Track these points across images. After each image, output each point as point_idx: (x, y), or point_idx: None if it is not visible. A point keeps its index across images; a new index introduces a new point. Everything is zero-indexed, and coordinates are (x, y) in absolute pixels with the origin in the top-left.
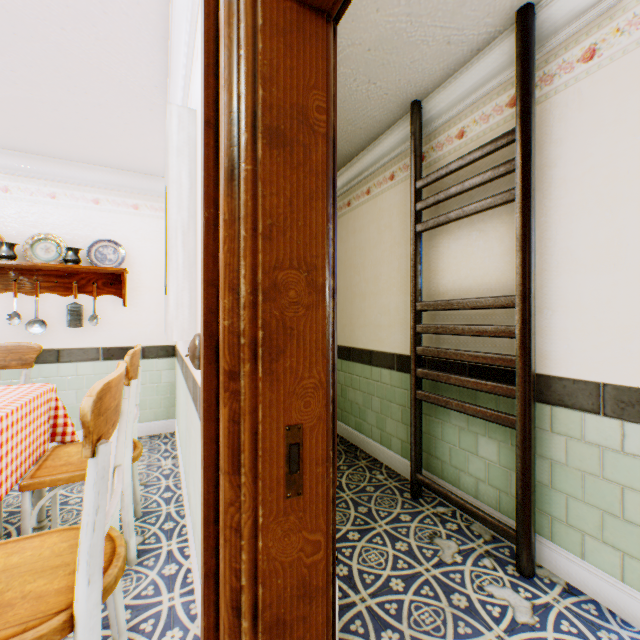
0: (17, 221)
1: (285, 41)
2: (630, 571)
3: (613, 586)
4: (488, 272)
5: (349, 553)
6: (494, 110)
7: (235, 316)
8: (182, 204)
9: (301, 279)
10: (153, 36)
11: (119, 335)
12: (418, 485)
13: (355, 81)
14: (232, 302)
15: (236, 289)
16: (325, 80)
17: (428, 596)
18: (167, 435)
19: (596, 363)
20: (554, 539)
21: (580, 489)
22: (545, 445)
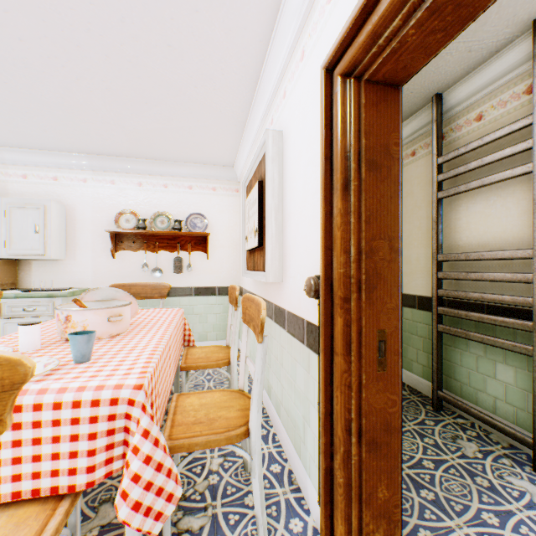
0: (146, 204)
1: (376, 109)
2: None
3: None
4: (505, 229)
5: None
6: (511, 97)
7: (347, 267)
8: (274, 193)
9: (385, 245)
10: (248, 82)
11: (204, 279)
12: (439, 400)
13: None
14: (345, 259)
15: (348, 252)
16: (398, 126)
17: (454, 475)
18: None
19: None
20: None
21: None
22: None
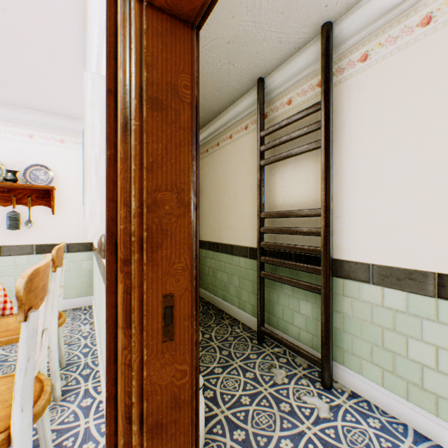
0: None
1: (162, 41)
2: (386, 380)
3: (377, 390)
4: (306, 193)
5: (215, 382)
6: (309, 88)
7: (128, 222)
8: (95, 142)
9: (173, 198)
10: (74, 20)
11: (49, 235)
12: (262, 334)
13: (220, 62)
14: (126, 213)
15: (128, 204)
16: (190, 67)
17: (265, 406)
18: (86, 308)
19: (368, 251)
20: (344, 363)
21: (359, 331)
22: (339, 304)
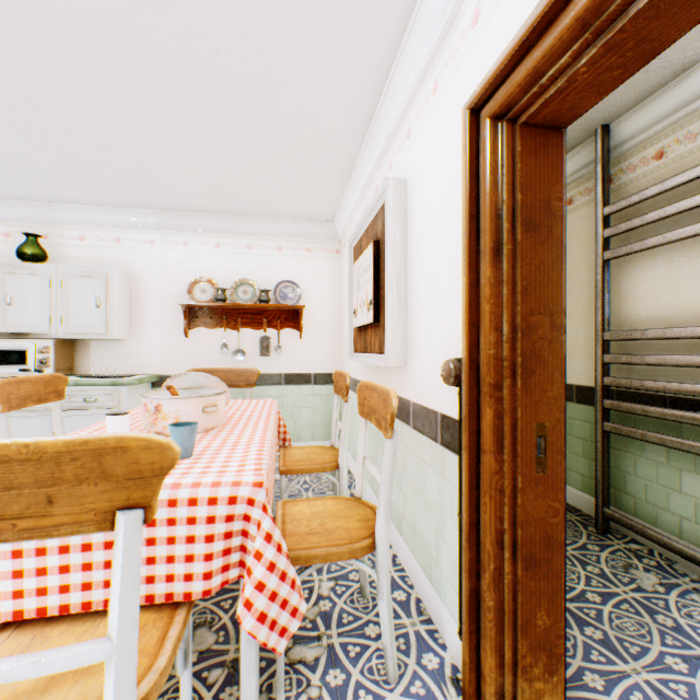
0: (225, 270)
1: (534, 157)
2: None
3: None
4: (695, 299)
5: None
6: None
7: (498, 347)
8: (396, 257)
9: (545, 321)
10: (360, 119)
11: (296, 363)
12: (605, 520)
13: None
14: (496, 338)
15: (499, 329)
16: (561, 177)
17: (628, 611)
18: None
19: None
20: None
21: None
22: None
